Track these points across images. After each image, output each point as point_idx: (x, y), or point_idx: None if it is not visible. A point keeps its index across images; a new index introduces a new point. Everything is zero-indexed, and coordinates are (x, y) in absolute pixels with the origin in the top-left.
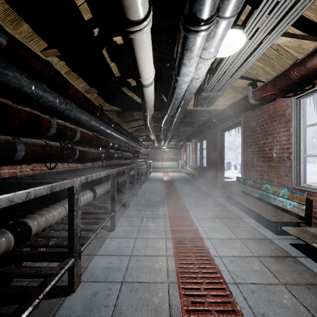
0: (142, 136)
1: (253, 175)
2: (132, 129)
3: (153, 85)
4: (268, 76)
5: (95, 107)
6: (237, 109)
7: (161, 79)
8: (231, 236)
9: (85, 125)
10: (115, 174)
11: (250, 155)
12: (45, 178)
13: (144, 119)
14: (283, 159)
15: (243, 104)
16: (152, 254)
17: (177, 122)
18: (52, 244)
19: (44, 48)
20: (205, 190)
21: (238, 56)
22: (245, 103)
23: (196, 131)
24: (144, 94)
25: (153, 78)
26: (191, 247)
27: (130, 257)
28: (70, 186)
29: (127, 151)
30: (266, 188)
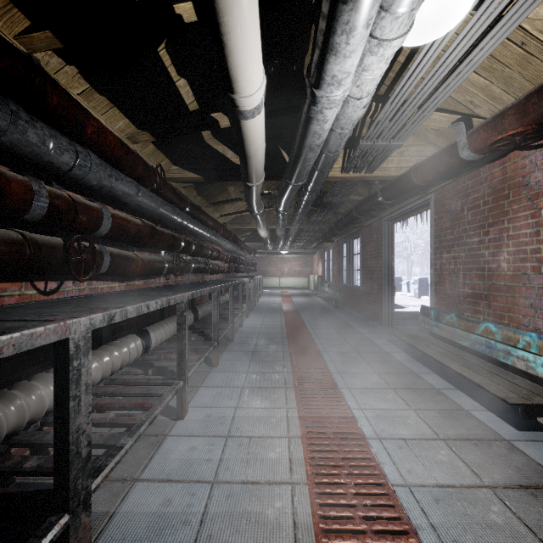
0: (244, 231)
1: (456, 304)
2: (227, 218)
3: (262, 115)
4: (495, 104)
5: (149, 171)
6: (432, 172)
7: (280, 115)
8: (424, 433)
9: (127, 204)
10: (186, 303)
11: (449, 265)
12: (2, 318)
13: (246, 195)
14: (524, 273)
15: (446, 161)
16: (261, 478)
17: (308, 203)
18: (30, 469)
19: (24, 29)
20: (360, 331)
21: (451, 45)
22: (450, 160)
23: (343, 221)
24: (244, 136)
25: (263, 97)
26: (344, 460)
27: (211, 486)
28: (60, 340)
29: (216, 259)
30: (487, 331)
